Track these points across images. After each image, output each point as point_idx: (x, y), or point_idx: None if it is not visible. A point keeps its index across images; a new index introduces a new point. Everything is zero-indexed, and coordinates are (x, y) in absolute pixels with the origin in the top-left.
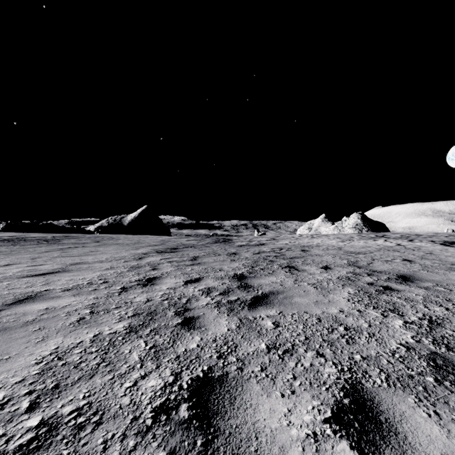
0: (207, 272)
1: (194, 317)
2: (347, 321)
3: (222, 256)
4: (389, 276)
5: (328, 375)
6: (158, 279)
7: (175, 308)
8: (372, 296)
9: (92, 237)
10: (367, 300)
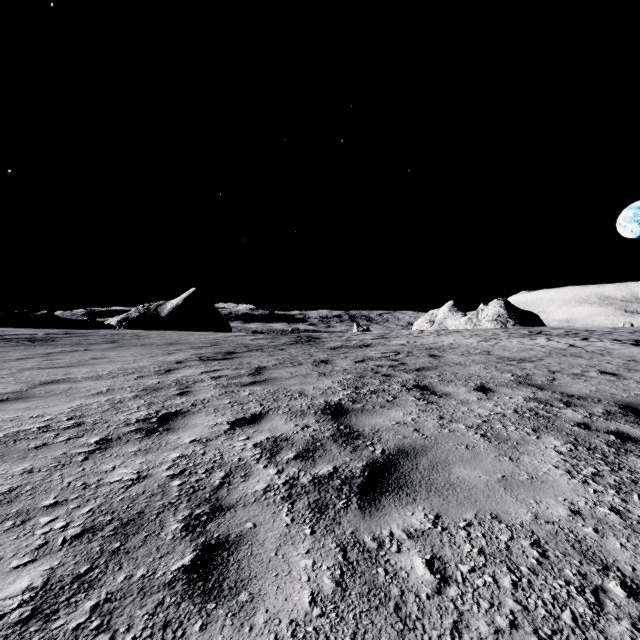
0: (277, 400)
1: (228, 540)
2: (612, 554)
3: (304, 366)
4: (605, 408)
5: None
6: (183, 415)
7: (191, 506)
8: (611, 459)
9: (107, 334)
10: (608, 472)
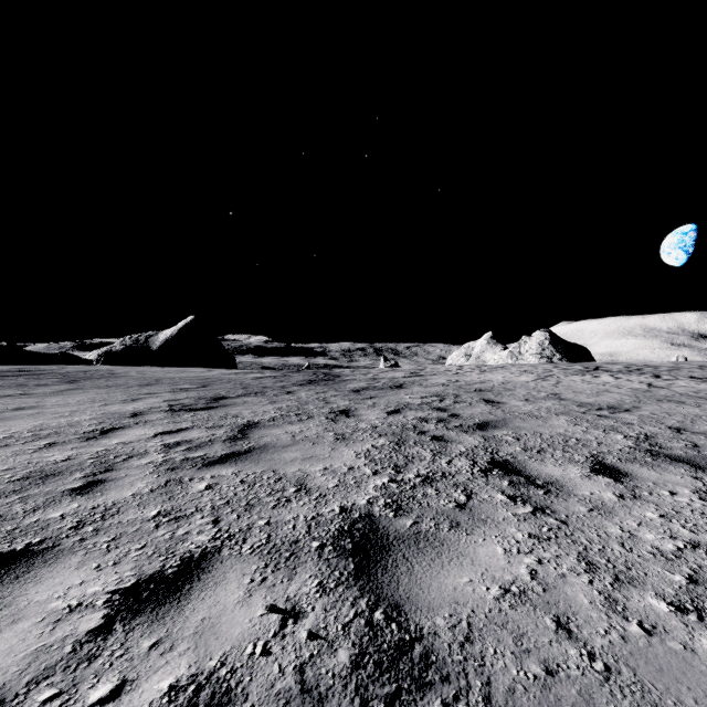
0: (252, 505)
1: None
2: None
3: (315, 421)
4: None
5: None
6: (24, 567)
7: None
8: None
9: (73, 371)
10: None
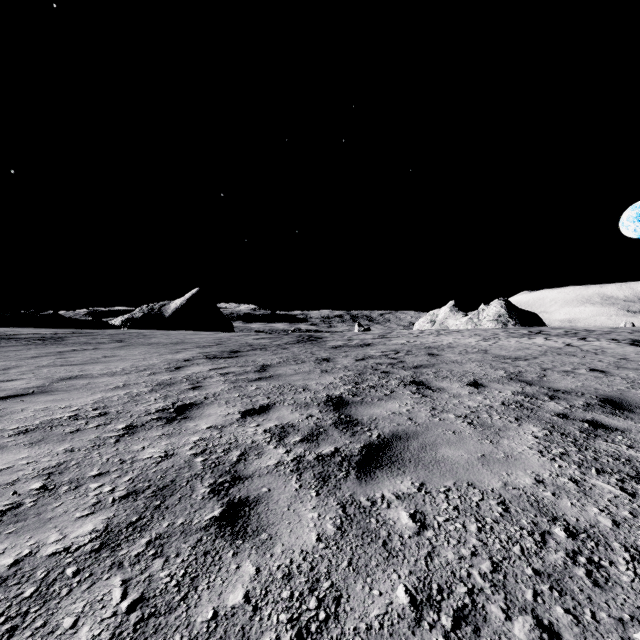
0: (283, 393)
1: (248, 500)
2: (562, 510)
3: (307, 364)
4: (586, 401)
5: None
6: (197, 407)
7: (215, 476)
8: (580, 442)
9: (114, 333)
10: (575, 452)
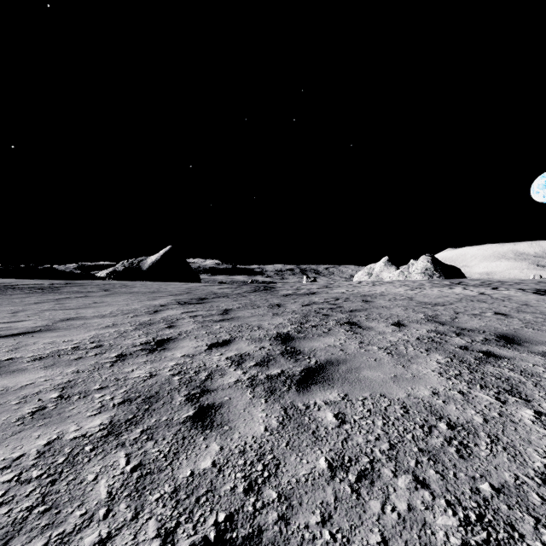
0: (241, 331)
1: (214, 405)
2: (448, 412)
3: (262, 308)
4: (485, 337)
5: (446, 535)
6: (173, 341)
7: (188, 389)
8: (473, 367)
9: (100, 284)
10: (467, 374)
